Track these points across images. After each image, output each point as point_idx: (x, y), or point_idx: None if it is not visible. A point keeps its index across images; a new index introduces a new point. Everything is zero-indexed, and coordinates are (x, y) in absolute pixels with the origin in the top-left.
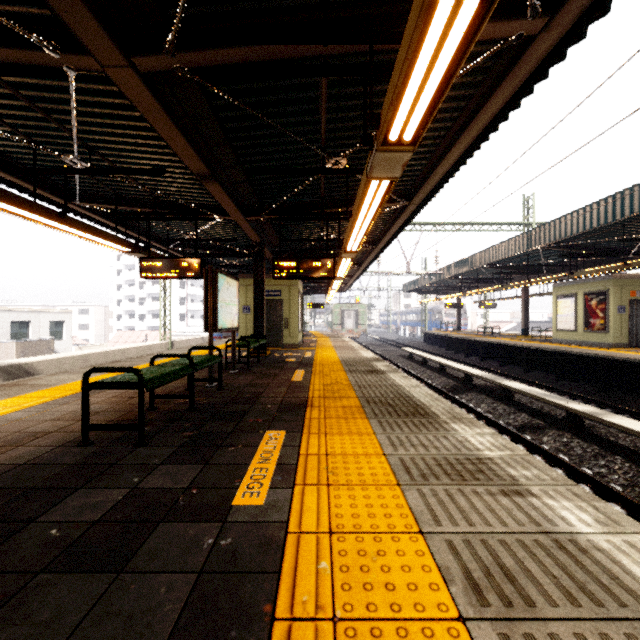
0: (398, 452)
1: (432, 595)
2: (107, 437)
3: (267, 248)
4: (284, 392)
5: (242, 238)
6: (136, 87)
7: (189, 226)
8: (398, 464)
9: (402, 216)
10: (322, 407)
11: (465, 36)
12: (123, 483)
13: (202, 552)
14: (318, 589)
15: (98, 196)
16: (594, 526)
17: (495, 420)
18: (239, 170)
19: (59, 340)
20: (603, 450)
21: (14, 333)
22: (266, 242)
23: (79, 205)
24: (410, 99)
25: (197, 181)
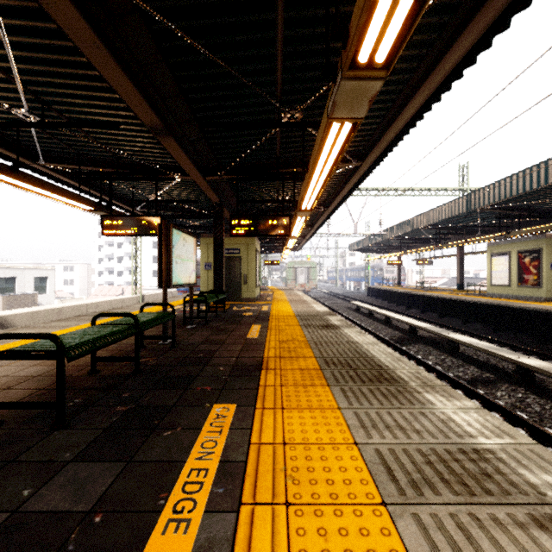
0: (372, 439)
1: None
2: (25, 414)
3: (226, 209)
4: (239, 350)
5: (203, 200)
6: (66, 10)
7: (153, 188)
8: (376, 461)
9: (354, 177)
10: (278, 370)
11: None
12: (5, 500)
13: None
14: None
15: (62, 157)
16: None
17: (446, 373)
18: (195, 126)
19: (43, 294)
20: None
21: (1, 288)
22: (226, 203)
23: (44, 165)
24: None
25: (155, 140)
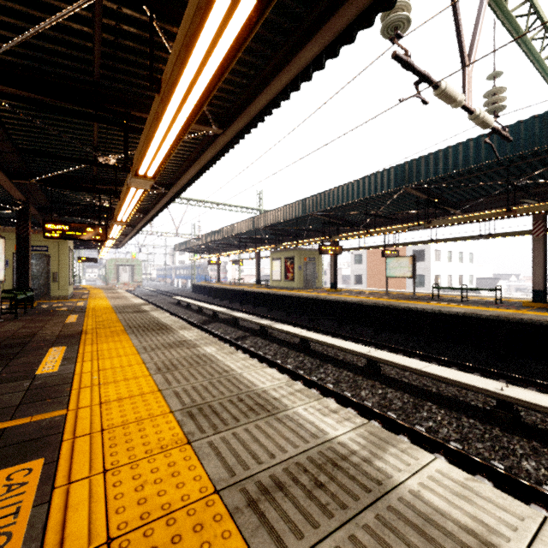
0: (143, 344)
1: (142, 374)
2: None
3: (33, 206)
4: (60, 329)
5: None
6: None
7: None
8: (141, 348)
9: (165, 198)
10: (95, 333)
11: (168, 152)
12: None
13: (24, 387)
14: (92, 382)
15: None
16: (215, 350)
17: (223, 336)
18: (8, 144)
19: None
20: (271, 342)
21: None
22: (31, 199)
23: None
24: (147, 164)
25: None
